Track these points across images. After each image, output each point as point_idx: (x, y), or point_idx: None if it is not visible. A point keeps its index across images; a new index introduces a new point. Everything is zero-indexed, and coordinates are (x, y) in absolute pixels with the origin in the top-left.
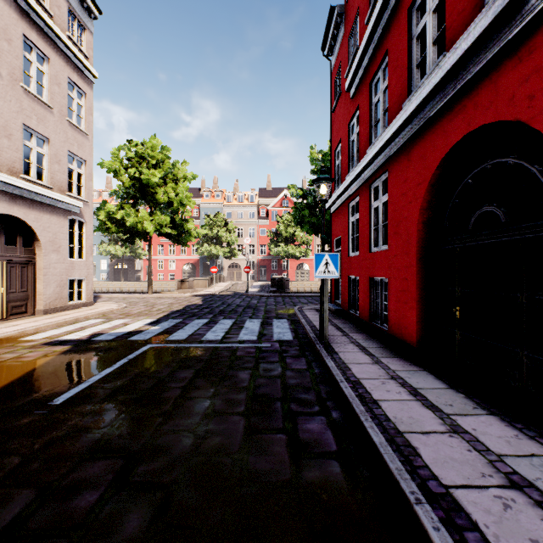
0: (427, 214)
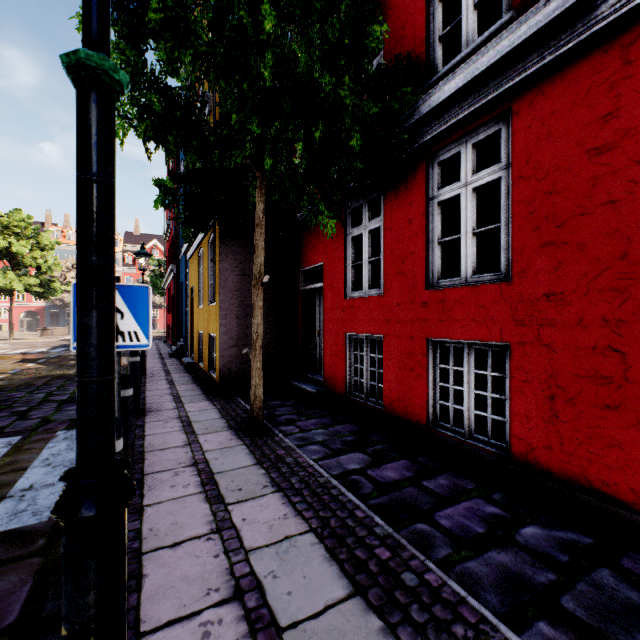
0: None
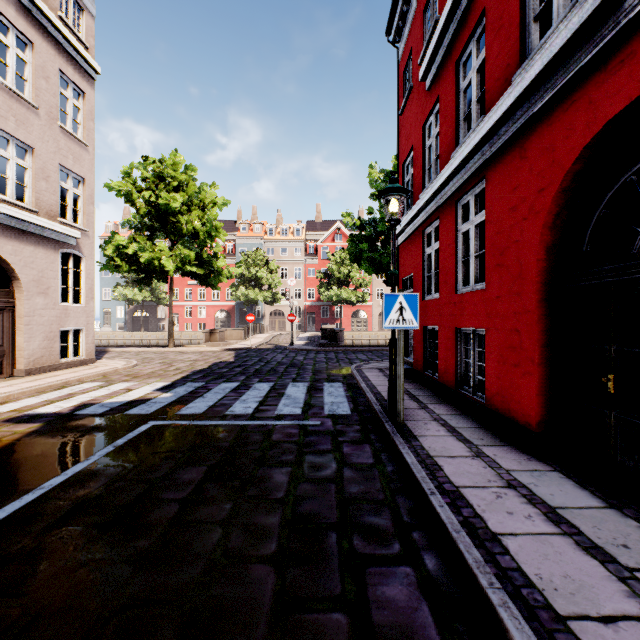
0: (552, 234)
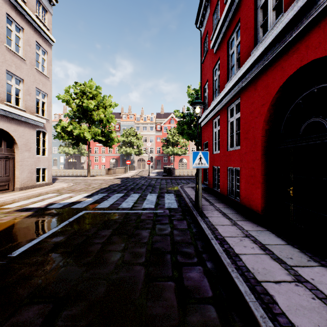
0: (268, 124)
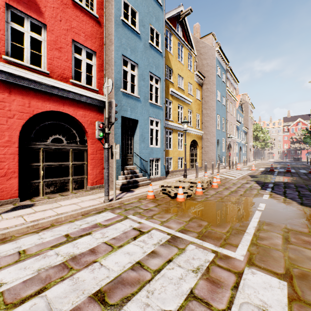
0: None
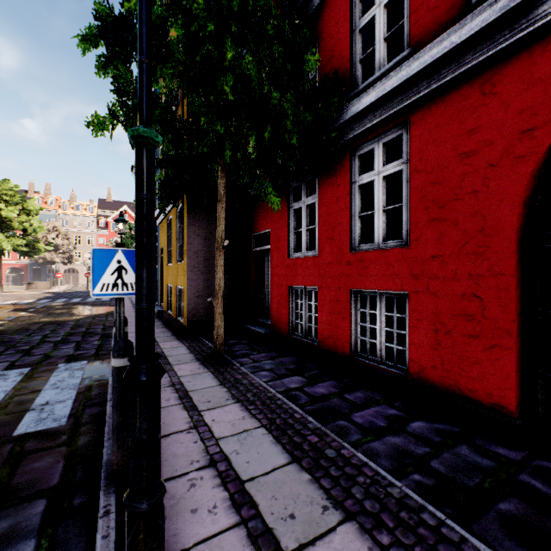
0: None
